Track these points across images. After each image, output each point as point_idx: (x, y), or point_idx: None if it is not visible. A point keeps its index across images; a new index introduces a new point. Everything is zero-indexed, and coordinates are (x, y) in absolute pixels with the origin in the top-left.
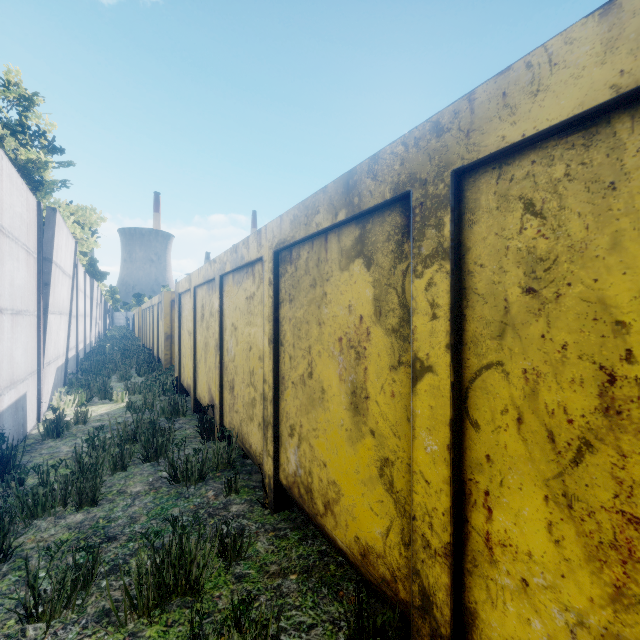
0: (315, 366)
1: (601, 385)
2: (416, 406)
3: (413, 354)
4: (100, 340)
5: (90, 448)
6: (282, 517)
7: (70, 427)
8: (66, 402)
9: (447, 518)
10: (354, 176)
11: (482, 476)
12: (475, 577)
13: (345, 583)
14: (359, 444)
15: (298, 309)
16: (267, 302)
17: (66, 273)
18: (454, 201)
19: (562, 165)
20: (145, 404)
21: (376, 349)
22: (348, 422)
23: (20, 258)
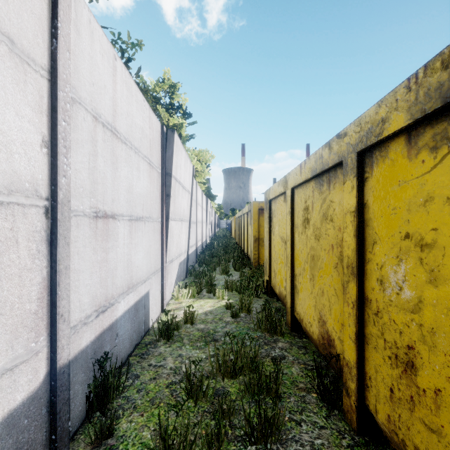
0: None
1: None
2: None
3: None
4: (212, 238)
5: (186, 384)
6: None
7: (180, 327)
8: (182, 294)
9: None
10: None
11: None
12: None
13: None
14: None
15: None
16: None
17: (185, 189)
18: None
19: None
20: (241, 308)
21: None
22: None
23: (141, 168)
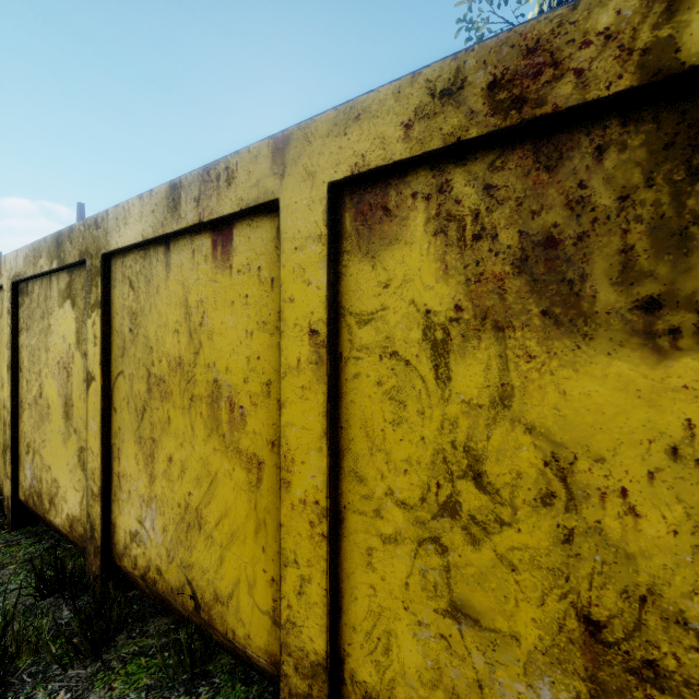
0: (44, 387)
1: (148, 378)
2: (89, 404)
3: (88, 369)
4: None
5: None
6: (21, 532)
7: None
8: None
9: (100, 471)
10: (61, 236)
11: (118, 440)
12: (115, 502)
13: (65, 559)
14: (69, 442)
15: (33, 337)
16: (6, 330)
17: None
18: (104, 272)
19: (139, 265)
20: None
21: (77, 368)
22: (63, 427)
23: None
